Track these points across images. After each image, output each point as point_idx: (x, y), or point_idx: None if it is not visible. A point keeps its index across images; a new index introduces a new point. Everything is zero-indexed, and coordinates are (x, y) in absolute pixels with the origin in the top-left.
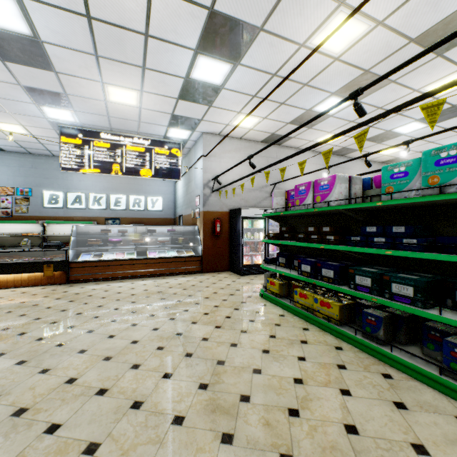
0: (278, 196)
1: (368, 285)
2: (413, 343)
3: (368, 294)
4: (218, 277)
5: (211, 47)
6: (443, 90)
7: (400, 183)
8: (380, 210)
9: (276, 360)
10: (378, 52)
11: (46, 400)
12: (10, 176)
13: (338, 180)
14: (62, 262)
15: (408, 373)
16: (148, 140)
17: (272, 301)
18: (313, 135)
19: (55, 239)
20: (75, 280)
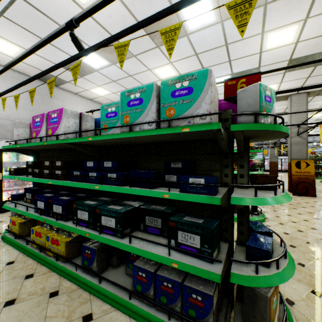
0: (21, 127)
1: (86, 219)
2: (124, 262)
3: (86, 228)
4: None
5: None
6: (128, 32)
7: (112, 122)
8: (107, 146)
9: None
10: (118, 22)
11: None
12: None
13: (65, 113)
14: None
15: (110, 302)
16: None
17: (11, 244)
18: (87, 85)
19: None
20: None
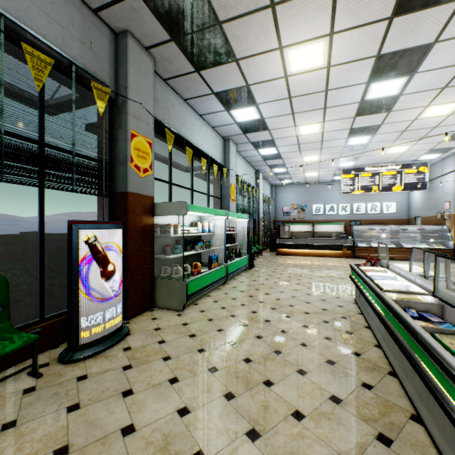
0: None
1: None
2: None
3: None
4: None
5: None
6: None
7: None
8: None
9: None
10: None
11: None
12: (295, 198)
13: None
14: (351, 246)
15: None
16: (398, 165)
17: None
18: None
19: (318, 234)
20: (357, 257)
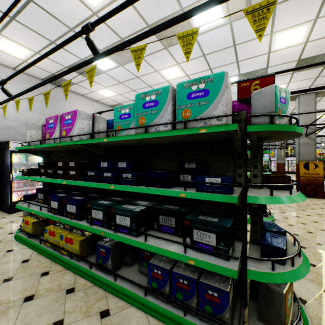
0: (33, 129)
1: (101, 219)
2: (137, 261)
3: (100, 227)
4: None
5: None
6: (145, 36)
7: (126, 123)
8: (118, 147)
9: None
10: (127, 24)
11: None
12: None
13: (79, 115)
14: None
15: (125, 299)
16: None
17: (24, 243)
18: (94, 86)
19: None
20: None
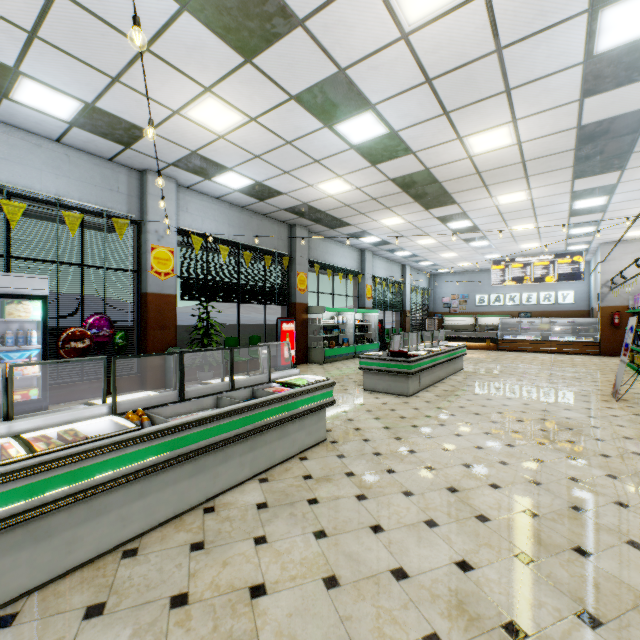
0: (632, 300)
1: None
2: None
3: None
4: (611, 358)
5: (575, 227)
6: None
7: None
8: None
9: (588, 370)
10: None
11: (504, 363)
12: (456, 287)
13: (639, 296)
14: (494, 338)
15: None
16: (551, 255)
17: (627, 366)
18: None
19: (482, 328)
20: (501, 349)
